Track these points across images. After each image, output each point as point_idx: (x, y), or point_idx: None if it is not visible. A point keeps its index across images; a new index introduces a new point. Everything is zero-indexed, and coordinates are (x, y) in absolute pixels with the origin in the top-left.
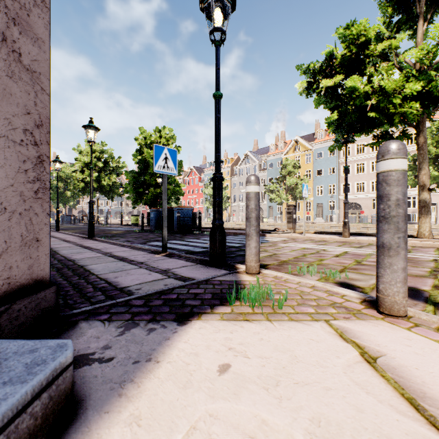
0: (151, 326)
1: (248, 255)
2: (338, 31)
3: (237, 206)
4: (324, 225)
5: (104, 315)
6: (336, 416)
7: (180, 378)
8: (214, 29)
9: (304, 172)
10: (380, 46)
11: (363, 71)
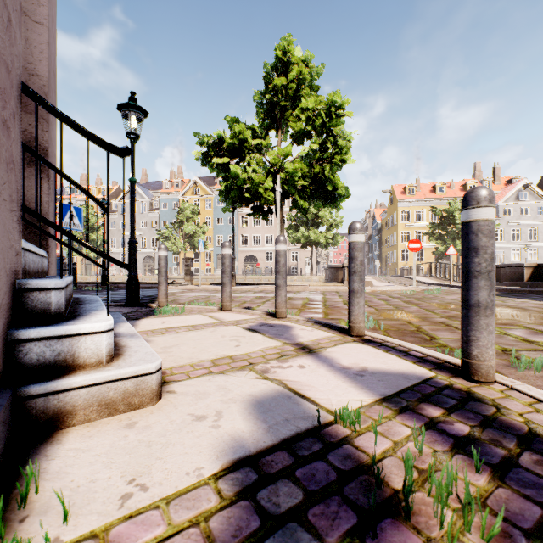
0: None
1: (160, 295)
2: (227, 118)
3: (118, 253)
4: None
5: None
6: (197, 323)
7: (150, 325)
8: (131, 132)
9: (204, 219)
10: (255, 141)
11: (243, 158)
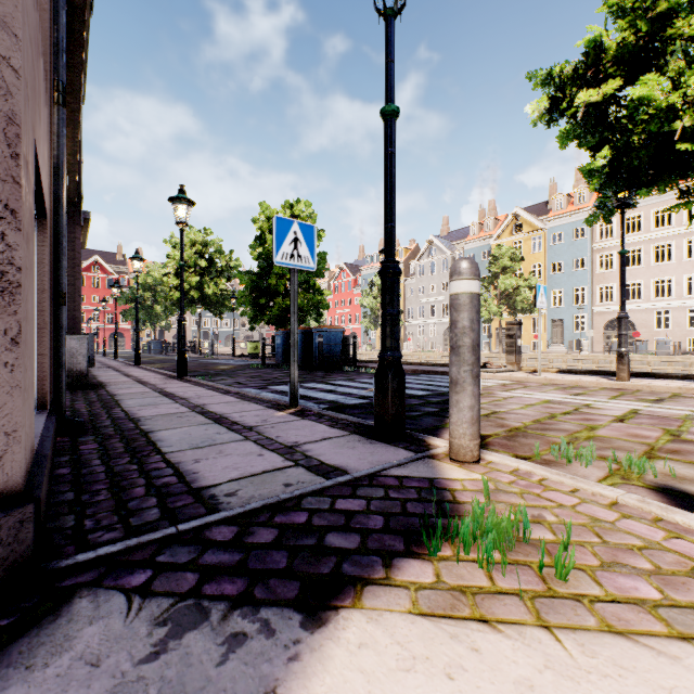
0: (236, 623)
1: (456, 423)
2: (609, 0)
3: (415, 325)
4: (566, 357)
5: (140, 571)
6: None
7: None
8: None
9: (529, 267)
10: None
11: (661, 69)
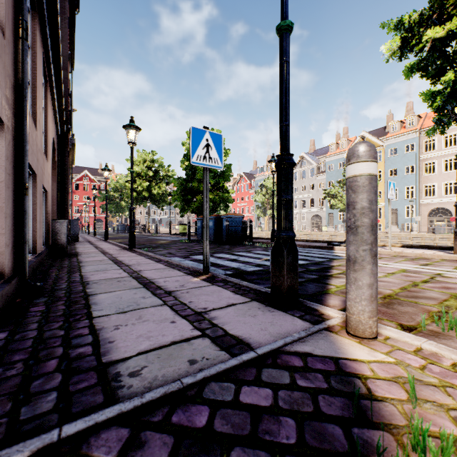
0: None
1: (354, 300)
2: None
3: None
4: (400, 235)
5: None
6: None
7: None
8: None
9: None
10: None
11: None
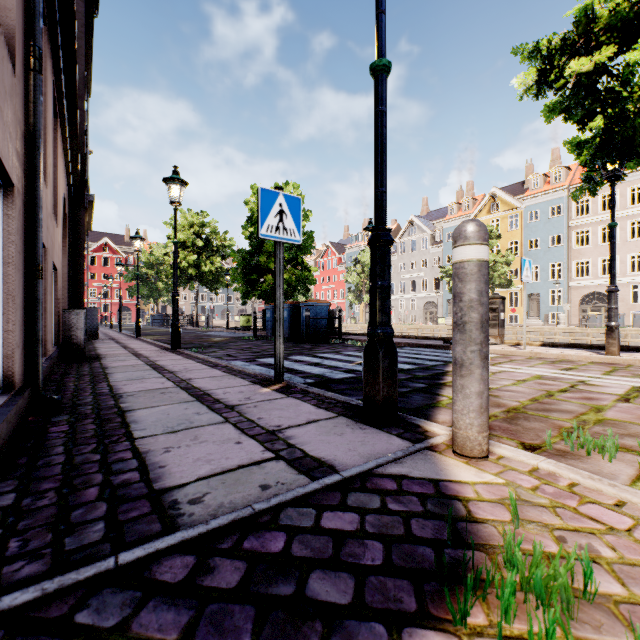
0: None
1: (461, 412)
2: None
3: (396, 299)
4: (543, 329)
5: None
6: None
7: None
8: None
9: (506, 244)
10: None
11: None
